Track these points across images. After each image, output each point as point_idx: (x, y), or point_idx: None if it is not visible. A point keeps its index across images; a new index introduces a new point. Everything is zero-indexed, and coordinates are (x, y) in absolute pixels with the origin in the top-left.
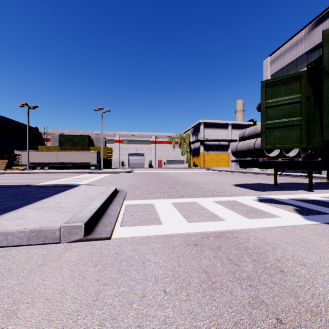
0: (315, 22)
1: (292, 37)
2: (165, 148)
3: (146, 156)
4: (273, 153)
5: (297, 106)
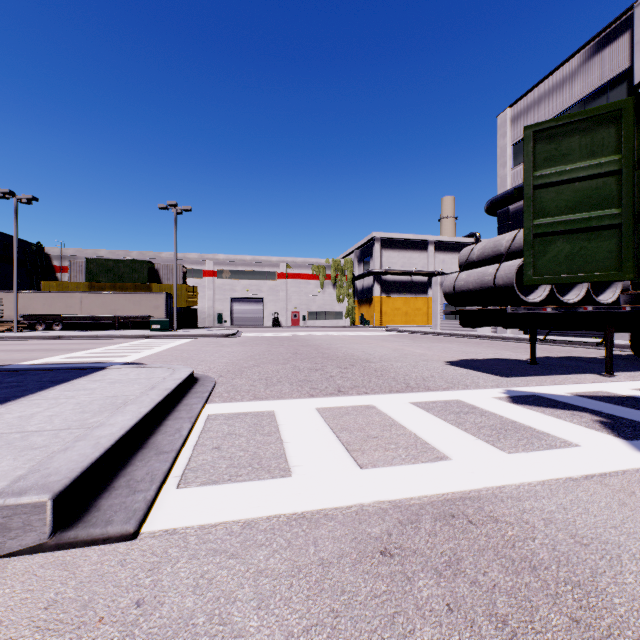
0: (600, 40)
1: (555, 70)
2: (305, 288)
3: (267, 304)
4: (534, 295)
5: (610, 182)
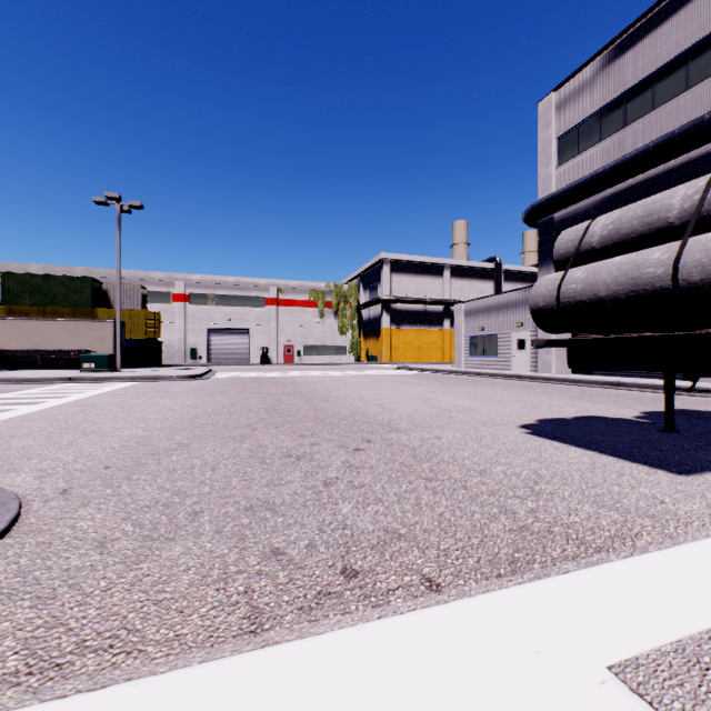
0: None
1: (616, 40)
2: (301, 318)
3: (254, 336)
4: None
5: None
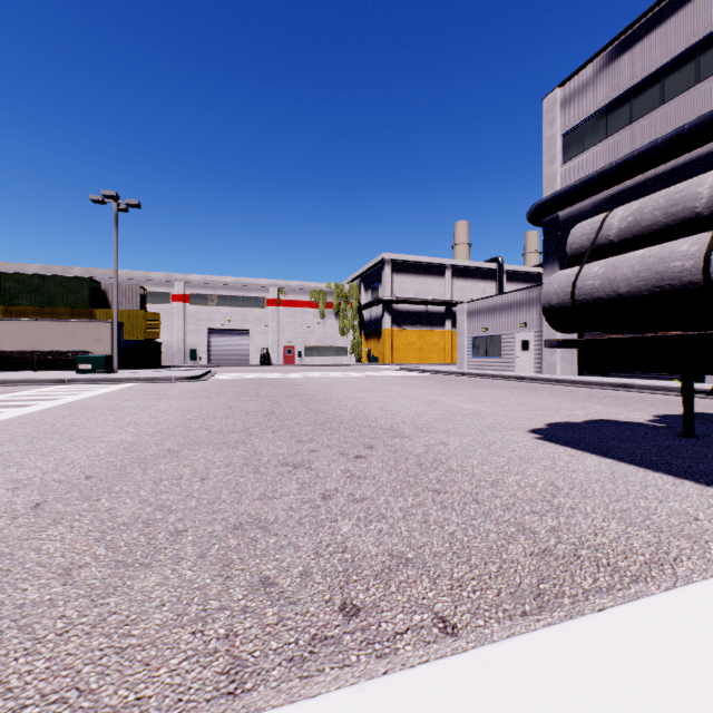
0: None
1: (622, 34)
2: (301, 318)
3: (254, 337)
4: None
5: None
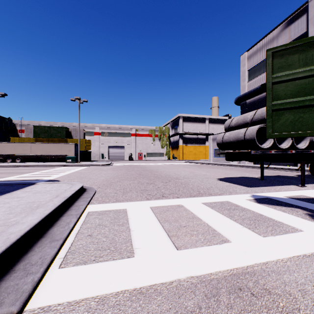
0: (292, 18)
1: (269, 33)
2: (145, 141)
3: (126, 149)
4: (265, 144)
5: None
